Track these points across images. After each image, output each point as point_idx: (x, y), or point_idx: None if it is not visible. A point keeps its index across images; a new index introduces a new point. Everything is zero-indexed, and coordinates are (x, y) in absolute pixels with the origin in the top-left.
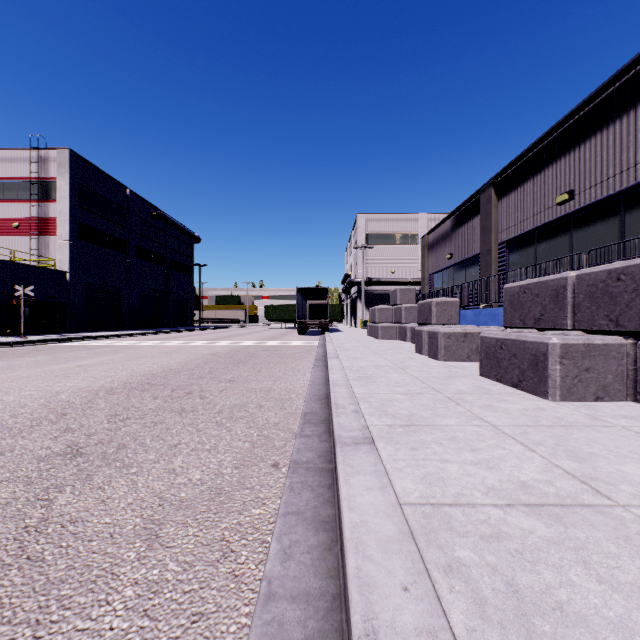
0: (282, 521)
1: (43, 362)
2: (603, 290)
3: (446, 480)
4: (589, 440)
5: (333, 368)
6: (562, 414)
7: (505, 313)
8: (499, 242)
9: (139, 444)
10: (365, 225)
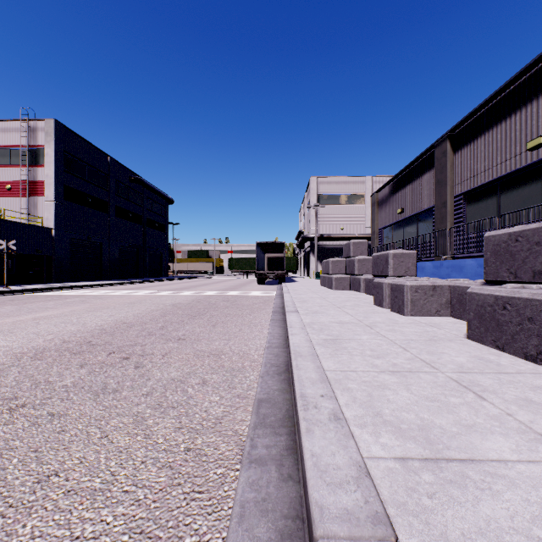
0: None
1: (4, 313)
2: None
3: None
4: None
5: (293, 326)
6: None
7: (486, 265)
8: (455, 194)
9: None
10: (317, 187)
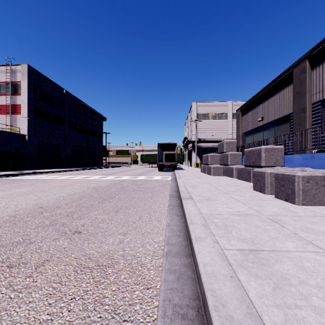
0: None
1: None
2: None
3: None
4: None
5: (193, 222)
6: None
7: None
8: (313, 102)
9: None
10: (196, 109)
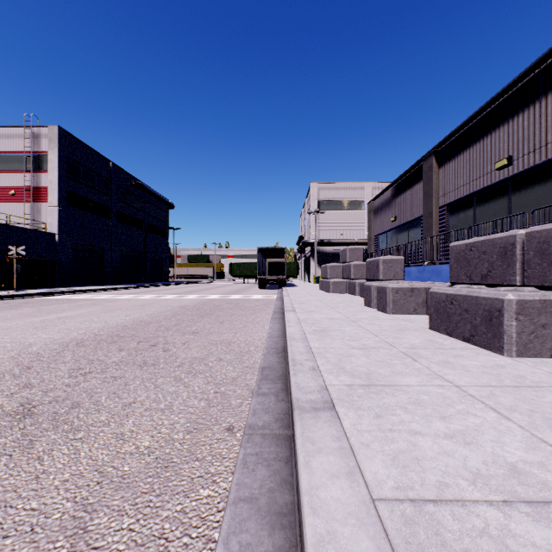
0: (232, 512)
1: (27, 314)
2: None
3: (422, 461)
4: None
5: (290, 321)
6: (523, 372)
7: (451, 270)
8: (440, 205)
9: (93, 402)
10: (317, 193)
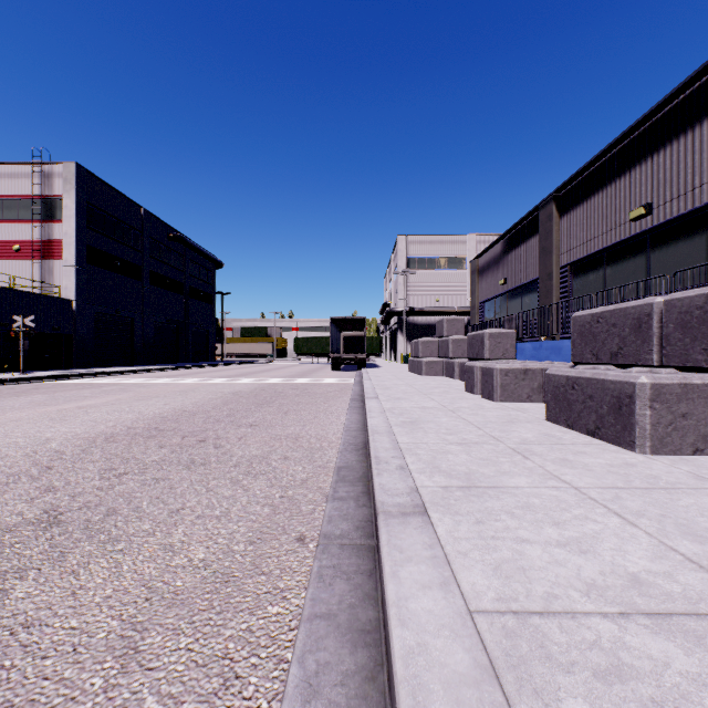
0: (307, 629)
1: (39, 402)
2: (700, 318)
3: (528, 571)
4: (703, 509)
5: (372, 411)
6: (658, 472)
7: (574, 346)
8: (561, 265)
9: (133, 508)
10: (406, 248)
